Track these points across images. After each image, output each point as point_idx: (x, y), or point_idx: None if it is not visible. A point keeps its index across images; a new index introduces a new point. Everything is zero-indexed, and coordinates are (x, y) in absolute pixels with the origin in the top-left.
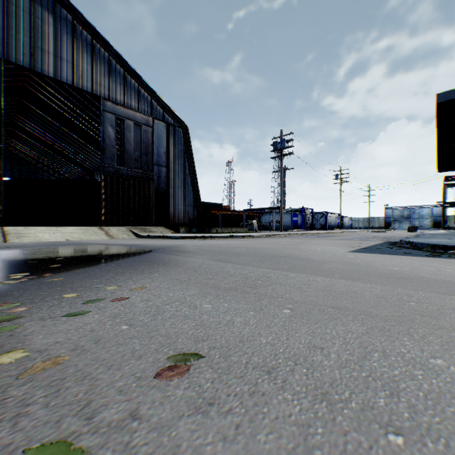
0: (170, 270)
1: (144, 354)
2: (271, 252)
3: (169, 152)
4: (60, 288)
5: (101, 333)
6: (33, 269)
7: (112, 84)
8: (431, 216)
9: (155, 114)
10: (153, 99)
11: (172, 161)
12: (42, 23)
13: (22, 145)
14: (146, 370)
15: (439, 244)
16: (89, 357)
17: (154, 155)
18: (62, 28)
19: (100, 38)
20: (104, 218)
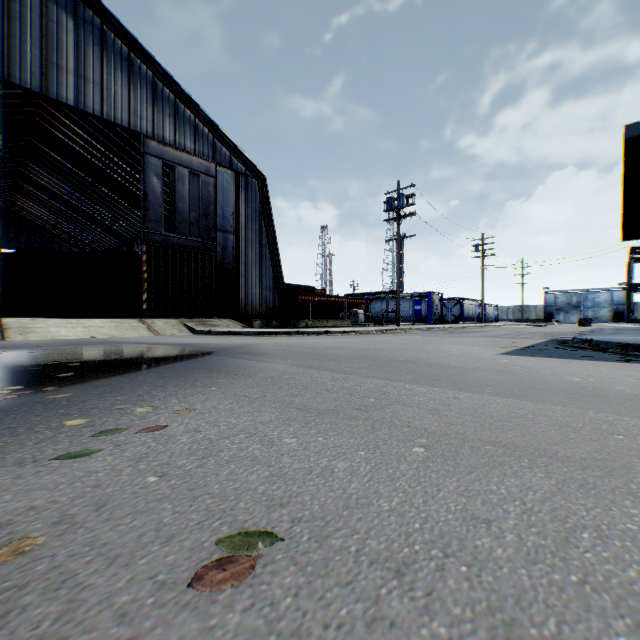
0: (235, 382)
1: (178, 532)
2: (385, 355)
3: (239, 213)
4: (64, 410)
5: (110, 491)
6: (30, 379)
7: (158, 117)
8: (611, 304)
9: (219, 158)
10: (216, 138)
11: (243, 225)
12: (58, 29)
13: (32, 204)
14: (177, 568)
15: (633, 343)
16: (79, 539)
17: (218, 217)
18: (86, 36)
19: (141, 51)
20: (147, 306)
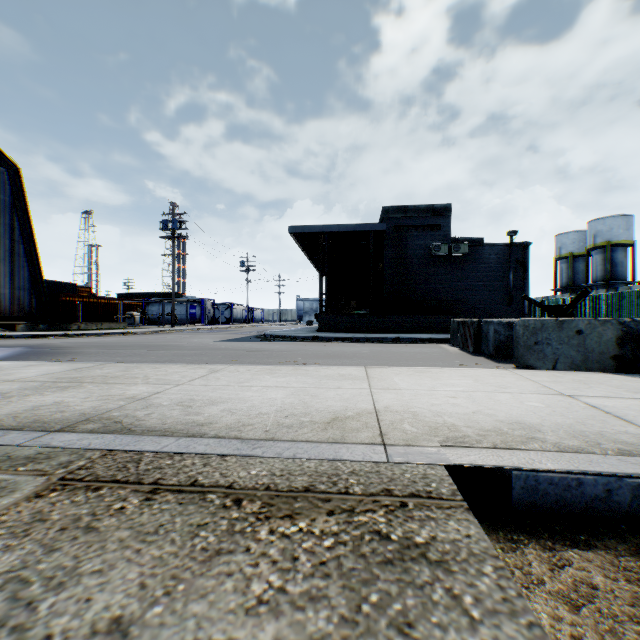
0: (78, 354)
1: None
2: (154, 344)
3: None
4: None
5: None
6: None
7: None
8: None
9: None
10: None
11: None
12: None
13: None
14: None
15: (274, 334)
16: None
17: None
18: None
19: None
20: None
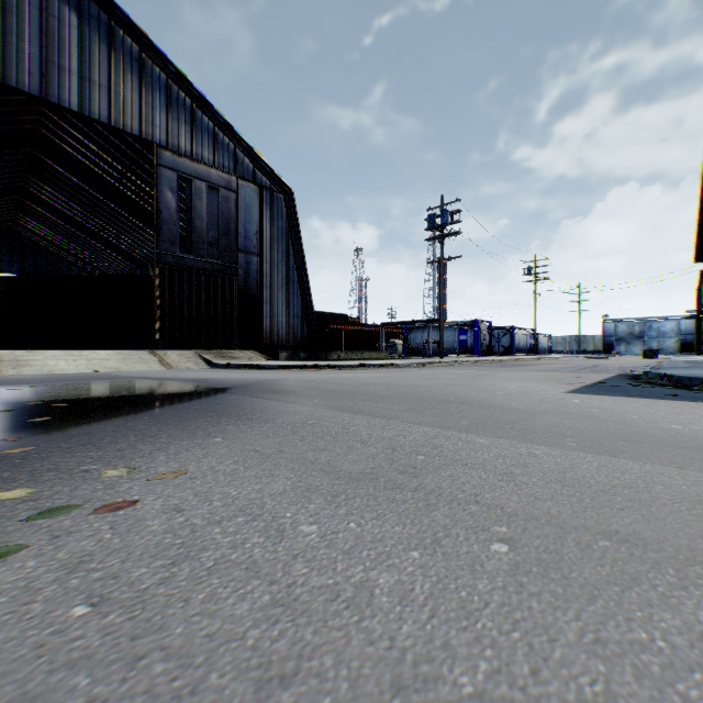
0: (247, 429)
1: None
2: (431, 393)
3: (263, 232)
4: (10, 472)
5: None
6: None
7: (173, 124)
8: (678, 333)
9: (241, 171)
10: (237, 148)
11: (268, 245)
12: (60, 25)
13: (37, 223)
14: None
15: None
16: None
17: (240, 236)
18: (92, 34)
19: (153, 50)
20: (160, 336)
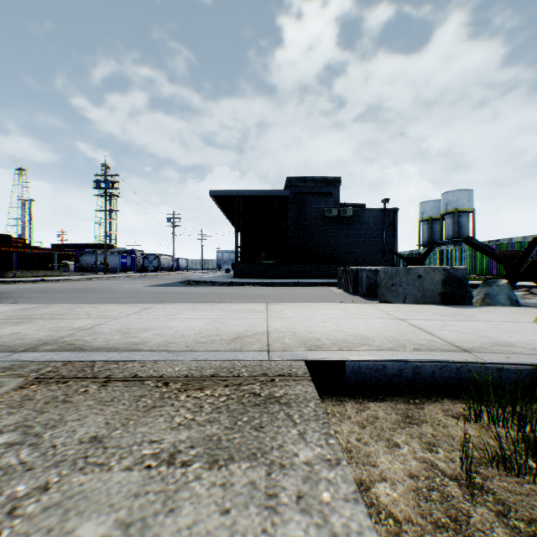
0: (19, 298)
1: None
2: (89, 289)
3: None
4: None
5: None
6: None
7: None
8: None
9: None
10: None
11: None
12: None
13: None
14: None
15: (196, 280)
16: None
17: None
18: None
19: None
20: None
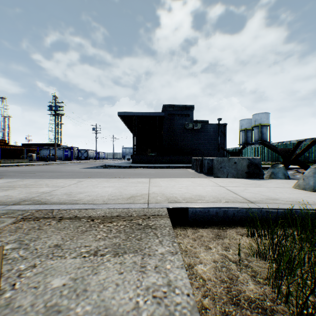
0: (4, 176)
1: None
2: (46, 170)
3: None
4: None
5: None
6: None
7: None
8: None
9: None
10: None
11: None
12: None
13: None
14: None
15: (110, 165)
16: None
17: None
18: None
19: None
20: None
